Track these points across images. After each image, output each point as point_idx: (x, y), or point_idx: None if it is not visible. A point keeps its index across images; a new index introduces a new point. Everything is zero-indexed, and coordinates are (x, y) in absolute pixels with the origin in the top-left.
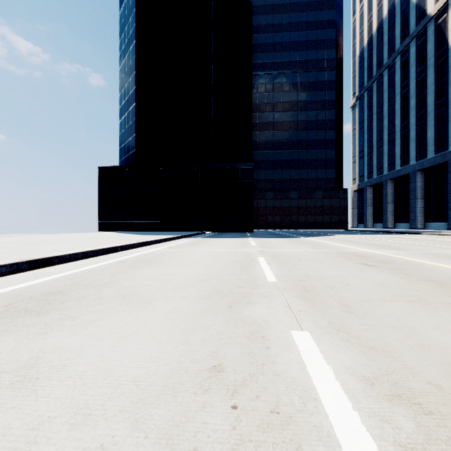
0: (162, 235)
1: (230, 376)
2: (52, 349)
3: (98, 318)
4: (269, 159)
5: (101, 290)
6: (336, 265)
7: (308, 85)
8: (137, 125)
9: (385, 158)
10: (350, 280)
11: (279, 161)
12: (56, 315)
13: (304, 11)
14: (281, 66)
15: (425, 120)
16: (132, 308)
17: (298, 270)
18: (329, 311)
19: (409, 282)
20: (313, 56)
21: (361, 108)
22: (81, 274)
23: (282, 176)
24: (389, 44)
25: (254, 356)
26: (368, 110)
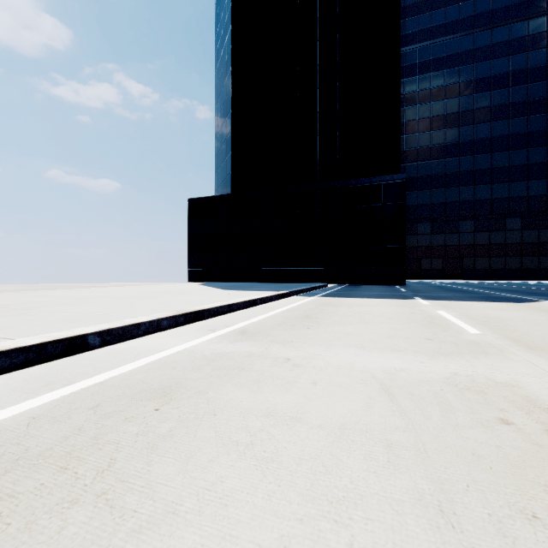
0: (254, 291)
1: None
2: None
3: None
4: (423, 174)
5: None
6: None
7: (493, 50)
8: (234, 138)
9: None
10: None
11: (440, 175)
12: None
13: None
14: (444, 30)
15: None
16: None
17: None
18: None
19: None
20: (502, 0)
21: None
22: None
23: (446, 198)
24: None
25: None
26: None
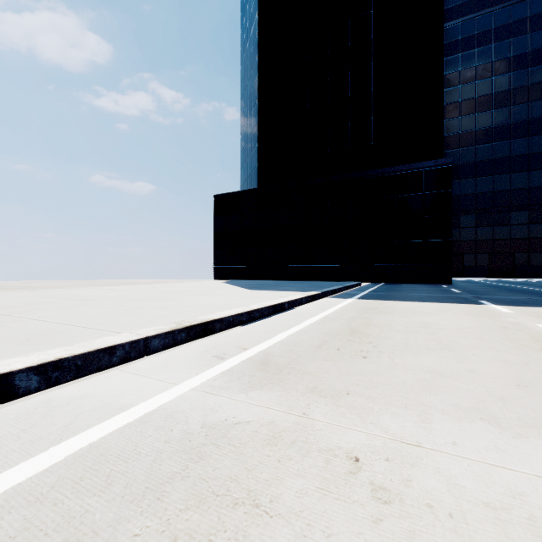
0: (280, 292)
1: None
2: None
3: None
4: (467, 161)
5: None
6: None
7: None
8: (259, 131)
9: None
10: None
11: (487, 161)
12: None
13: None
14: None
15: None
16: None
17: None
18: None
19: None
20: None
21: None
22: None
23: (495, 187)
24: None
25: None
26: None
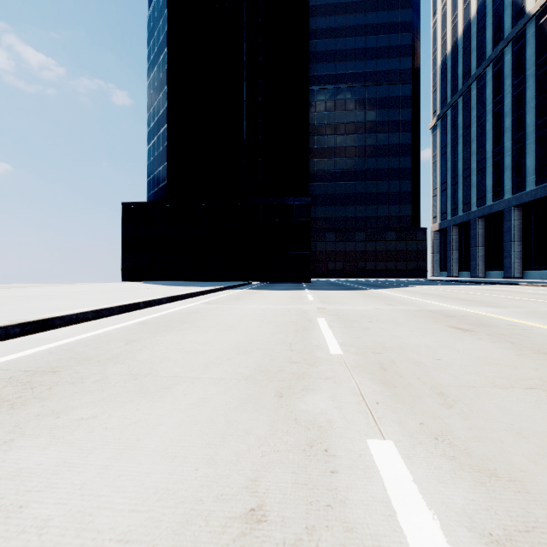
0: (198, 287)
1: (275, 532)
2: (12, 471)
3: (92, 414)
4: (330, 193)
5: (106, 367)
6: (419, 329)
7: (378, 102)
8: (169, 151)
9: (473, 191)
10: (441, 352)
11: (342, 194)
12: (35, 408)
13: (373, 11)
14: (345, 79)
15: (523, 143)
16: (144, 397)
17: (370, 337)
18: (418, 403)
19: (521, 355)
20: (384, 66)
21: (444, 129)
22: (86, 342)
23: (346, 213)
24: (478, 50)
25: (313, 488)
26: (452, 133)
